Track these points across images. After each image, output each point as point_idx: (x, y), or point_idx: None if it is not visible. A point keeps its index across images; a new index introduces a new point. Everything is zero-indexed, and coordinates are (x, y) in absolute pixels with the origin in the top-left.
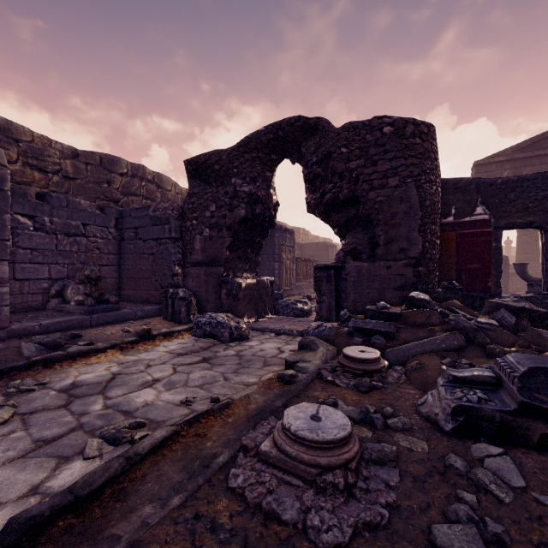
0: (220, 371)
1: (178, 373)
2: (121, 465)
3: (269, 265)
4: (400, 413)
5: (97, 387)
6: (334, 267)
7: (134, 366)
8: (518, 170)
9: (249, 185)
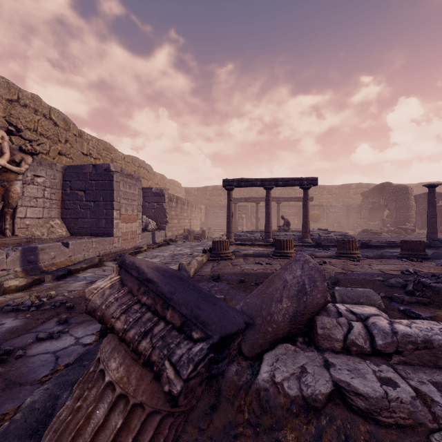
0: None
1: None
2: None
3: None
4: None
5: None
6: (382, 220)
7: None
8: None
9: (372, 200)
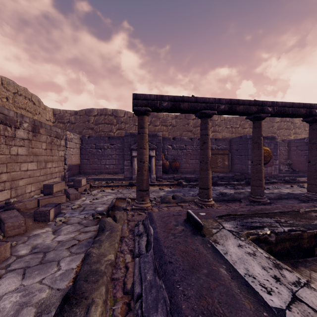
0: None
1: None
2: None
3: None
4: None
5: None
6: None
7: None
8: None
9: None
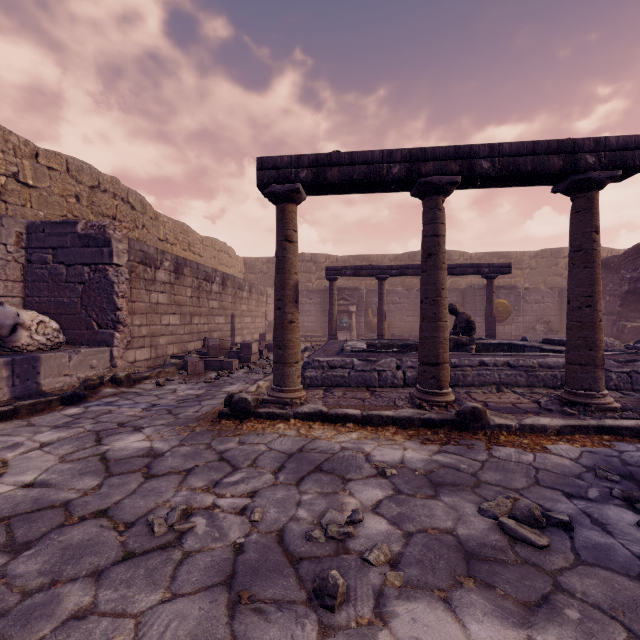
0: None
1: None
2: None
3: None
4: None
5: None
6: None
7: None
8: None
9: (630, 273)
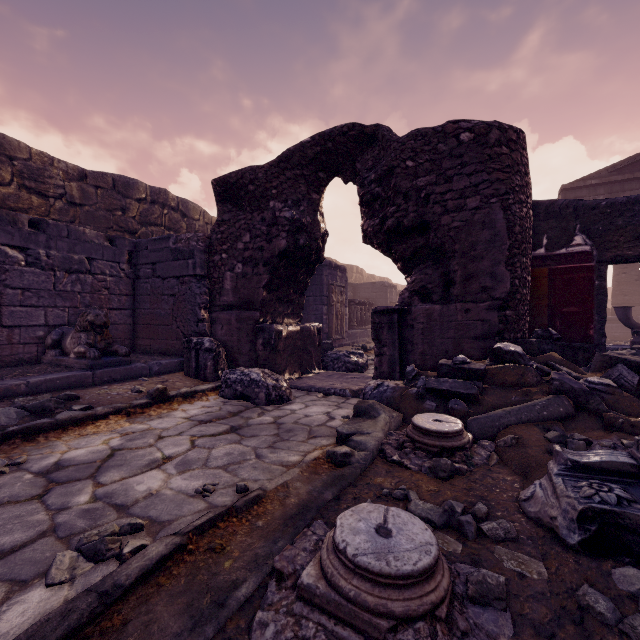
0: (252, 445)
1: (197, 448)
2: (89, 606)
3: (316, 309)
4: (497, 513)
5: (87, 468)
6: (397, 311)
7: (140, 439)
8: (614, 196)
9: (291, 209)
